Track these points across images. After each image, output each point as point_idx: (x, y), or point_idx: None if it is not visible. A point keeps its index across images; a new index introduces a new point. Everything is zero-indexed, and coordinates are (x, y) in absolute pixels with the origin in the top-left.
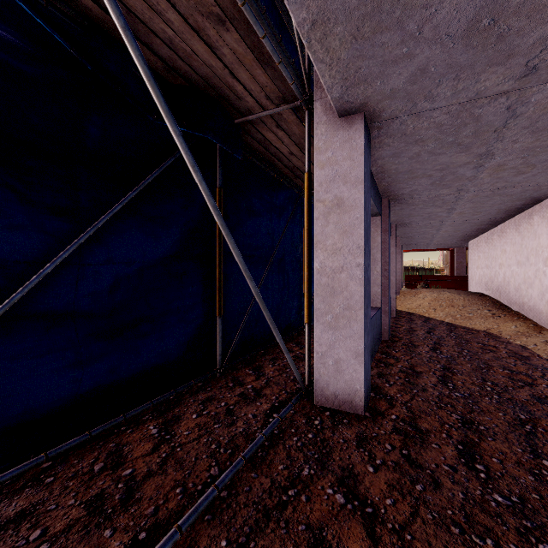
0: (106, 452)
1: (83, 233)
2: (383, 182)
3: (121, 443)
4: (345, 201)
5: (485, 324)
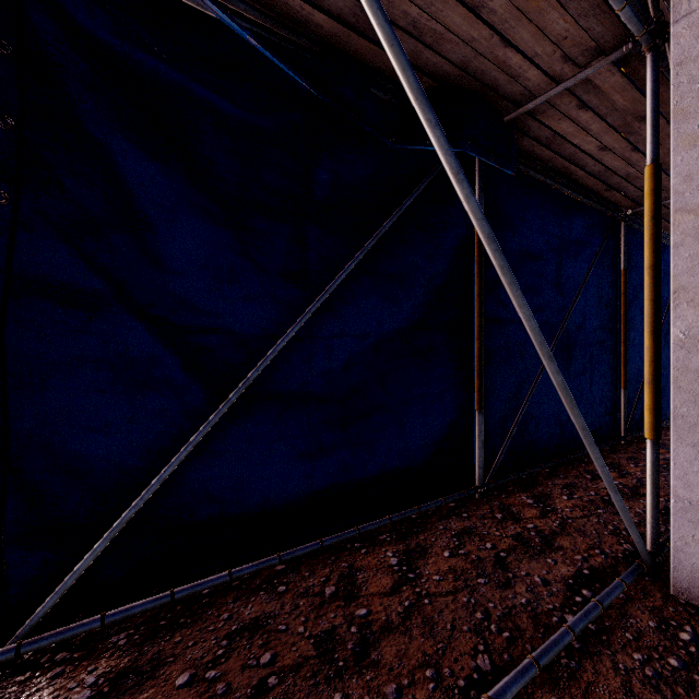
0: (338, 573)
1: (315, 301)
2: None
3: (354, 566)
4: None
5: None
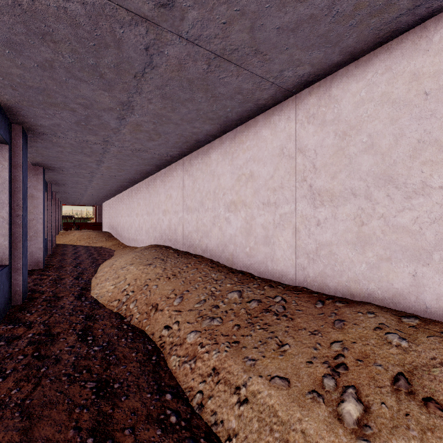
0: None
1: None
2: (49, 179)
3: None
4: (35, 196)
5: (102, 244)
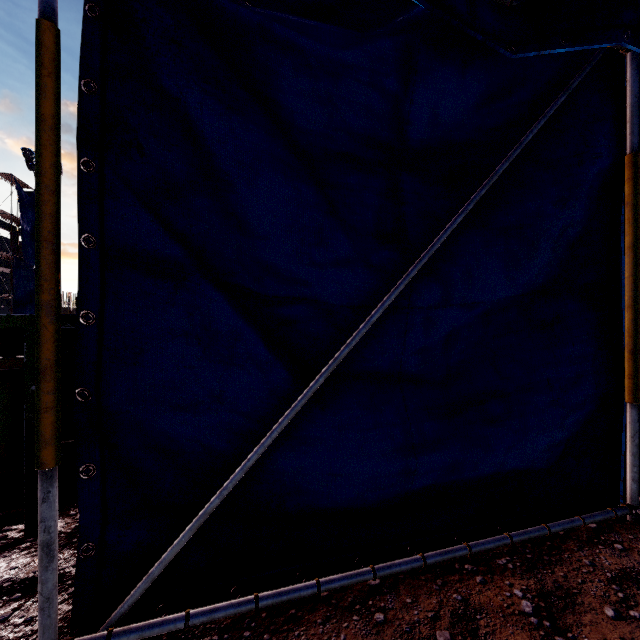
0: (449, 608)
1: (412, 263)
2: None
3: (469, 602)
4: None
5: None
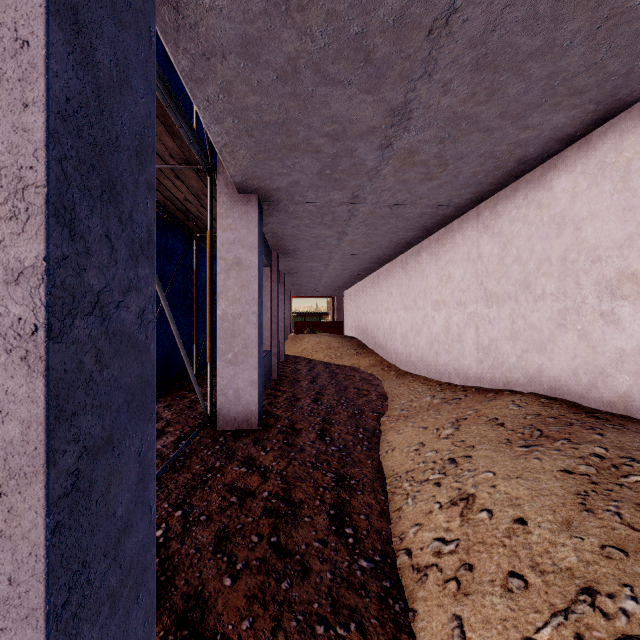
0: None
1: None
2: (272, 239)
3: None
4: (243, 261)
5: (351, 361)
